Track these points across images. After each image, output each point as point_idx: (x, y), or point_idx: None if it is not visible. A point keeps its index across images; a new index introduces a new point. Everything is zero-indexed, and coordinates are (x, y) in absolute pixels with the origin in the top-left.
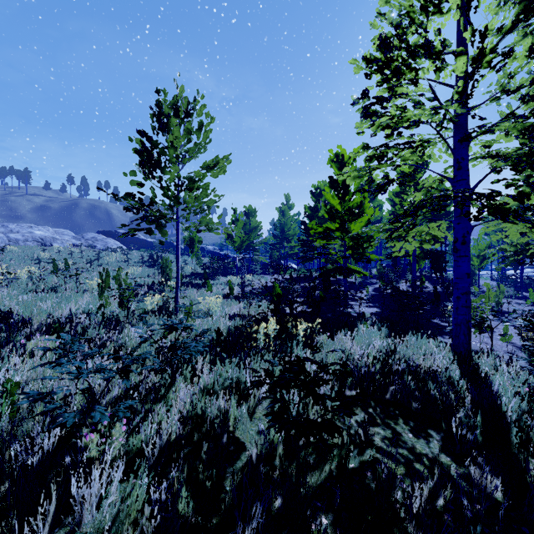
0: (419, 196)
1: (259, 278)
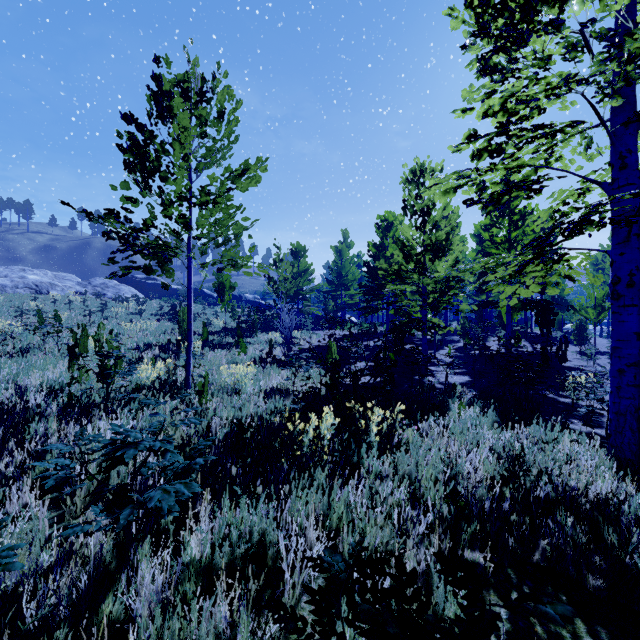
0: (543, 218)
1: (309, 334)
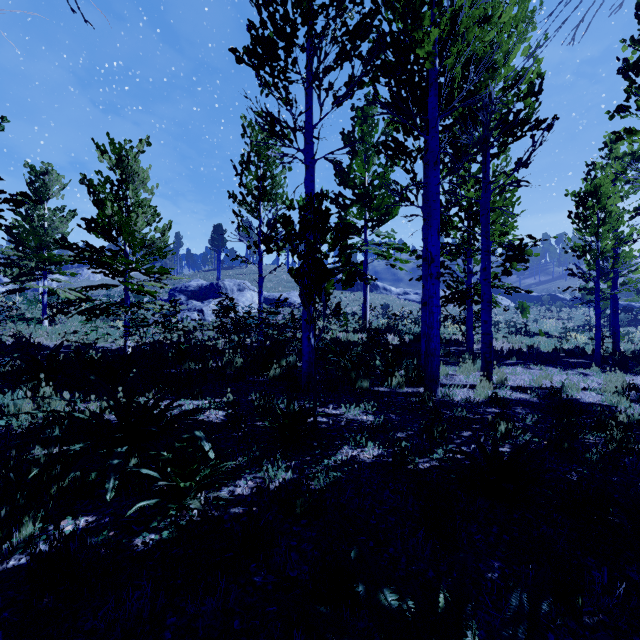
0: None
1: None
